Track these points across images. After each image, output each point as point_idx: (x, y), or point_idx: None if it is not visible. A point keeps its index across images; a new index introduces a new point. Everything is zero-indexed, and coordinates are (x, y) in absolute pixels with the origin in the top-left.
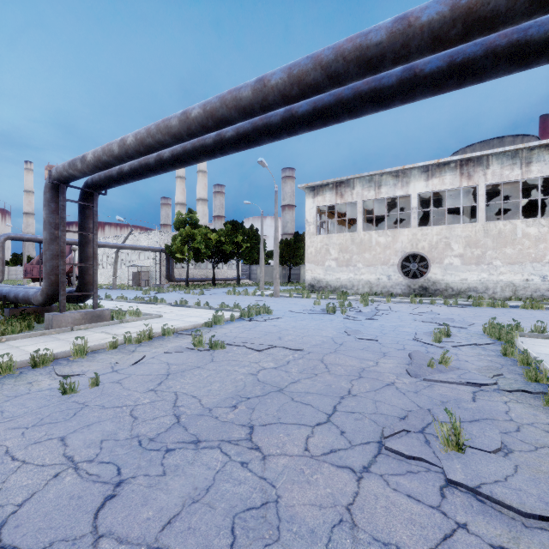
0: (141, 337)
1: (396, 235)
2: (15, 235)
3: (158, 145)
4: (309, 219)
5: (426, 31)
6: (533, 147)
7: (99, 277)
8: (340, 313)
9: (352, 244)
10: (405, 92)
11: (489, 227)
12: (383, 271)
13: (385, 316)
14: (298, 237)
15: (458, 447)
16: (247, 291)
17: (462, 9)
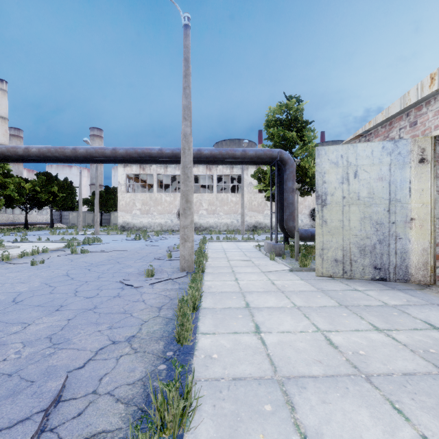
0: (34, 252)
1: (176, 196)
2: None
3: (54, 157)
4: (121, 181)
5: (167, 155)
6: None
7: None
8: (143, 240)
9: (151, 200)
10: (164, 162)
11: (218, 196)
12: (168, 217)
13: (166, 240)
14: (109, 190)
15: (171, 257)
16: (68, 232)
17: (174, 154)
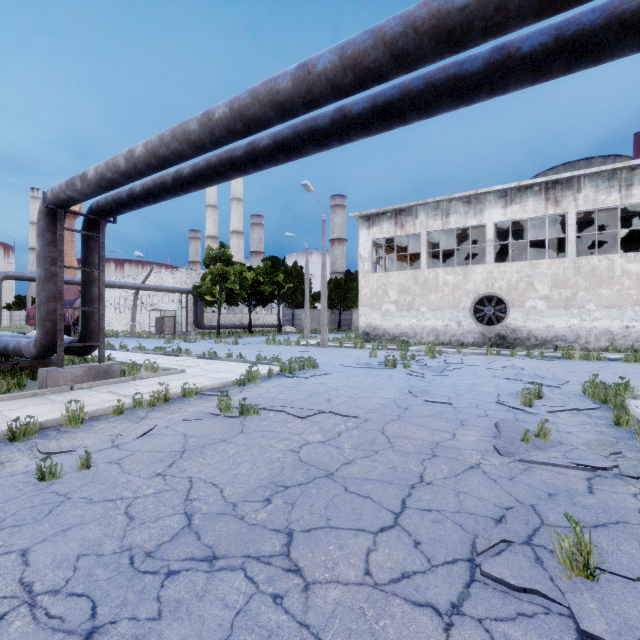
0: (155, 399)
1: (468, 273)
2: (13, 273)
3: (174, 156)
4: (363, 254)
5: None
6: (635, 166)
7: (115, 323)
8: (402, 367)
9: (415, 284)
10: (494, 79)
11: (580, 263)
12: (451, 316)
13: (457, 372)
14: (350, 276)
15: (587, 572)
16: (289, 340)
17: None
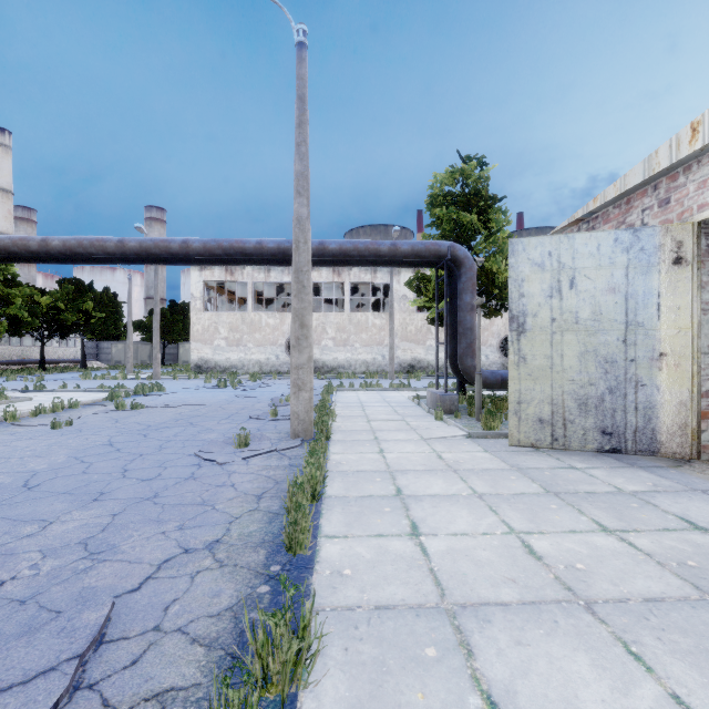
0: (56, 408)
1: (284, 318)
2: None
3: (88, 254)
4: (195, 293)
5: (269, 252)
6: None
7: None
8: (231, 387)
9: (243, 324)
10: (265, 263)
11: (352, 317)
12: (272, 351)
13: (268, 387)
14: (176, 307)
15: (276, 415)
16: (110, 375)
17: (282, 250)
